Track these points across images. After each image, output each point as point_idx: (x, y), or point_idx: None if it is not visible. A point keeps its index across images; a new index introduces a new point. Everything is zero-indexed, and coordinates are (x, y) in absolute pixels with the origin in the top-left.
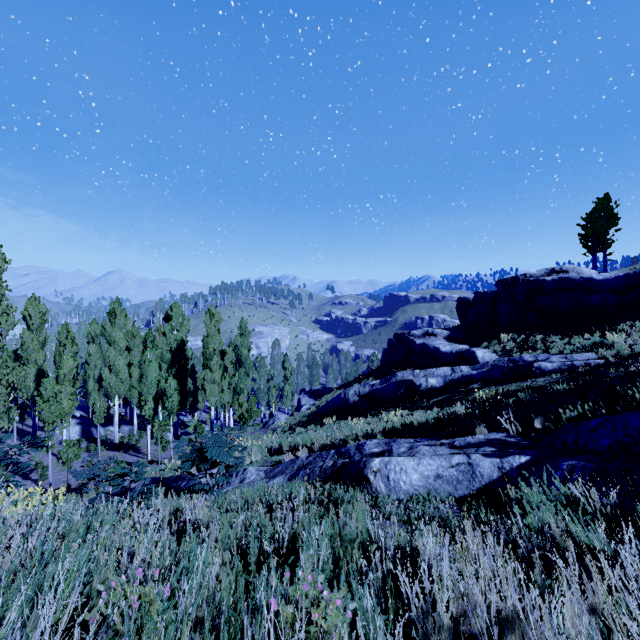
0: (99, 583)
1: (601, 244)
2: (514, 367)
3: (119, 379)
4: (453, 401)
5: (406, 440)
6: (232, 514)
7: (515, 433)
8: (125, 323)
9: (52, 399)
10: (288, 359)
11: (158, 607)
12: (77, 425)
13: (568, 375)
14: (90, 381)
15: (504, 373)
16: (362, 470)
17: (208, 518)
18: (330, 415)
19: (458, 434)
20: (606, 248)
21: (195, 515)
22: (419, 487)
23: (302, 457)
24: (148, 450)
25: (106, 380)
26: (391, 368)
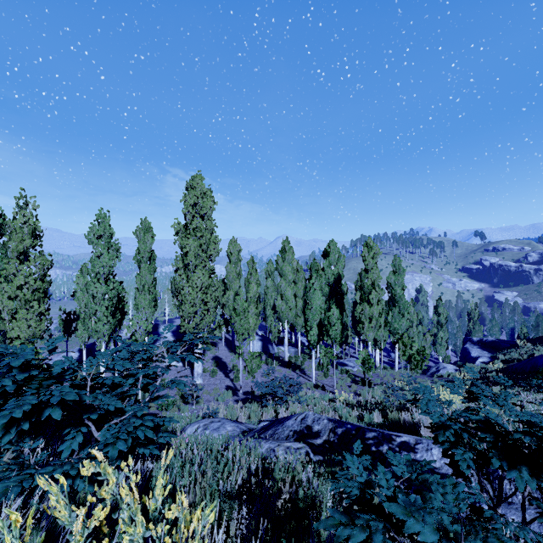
0: None
1: None
2: None
3: (288, 306)
4: None
5: None
6: None
7: None
8: (292, 259)
9: (241, 314)
10: (442, 304)
11: None
12: (259, 341)
13: None
14: (267, 308)
15: None
16: None
17: None
18: None
19: None
20: None
21: None
22: None
23: None
24: (312, 374)
25: (278, 306)
26: None
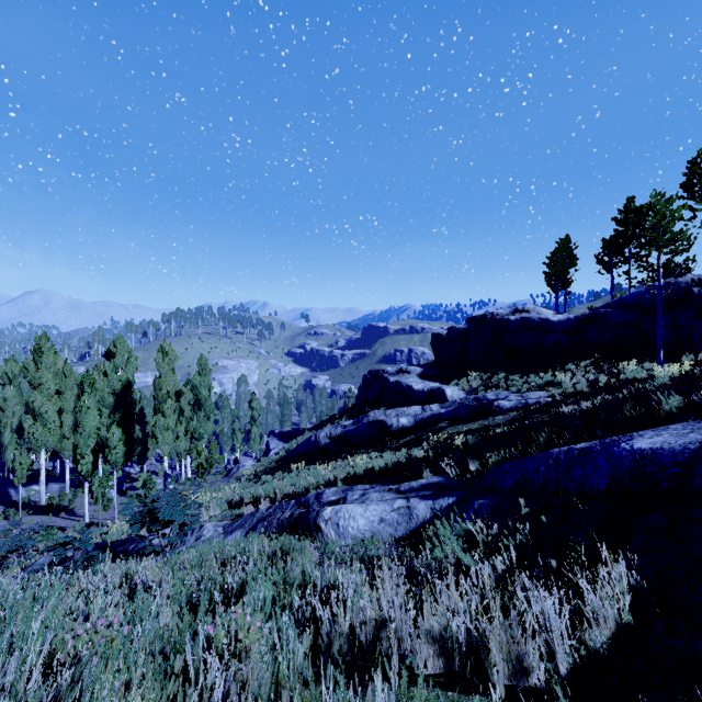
0: (66, 633)
1: (562, 283)
2: (478, 406)
3: (47, 429)
4: (421, 441)
5: (363, 486)
6: (185, 572)
7: (454, 475)
8: (54, 362)
9: None
10: (256, 398)
11: (118, 644)
12: None
13: (522, 413)
14: (6, 432)
15: (469, 411)
16: (315, 519)
17: (160, 578)
18: (300, 460)
19: (410, 478)
20: (566, 287)
21: (146, 576)
22: (365, 531)
23: (262, 509)
24: (85, 511)
25: (29, 431)
26: (365, 407)
